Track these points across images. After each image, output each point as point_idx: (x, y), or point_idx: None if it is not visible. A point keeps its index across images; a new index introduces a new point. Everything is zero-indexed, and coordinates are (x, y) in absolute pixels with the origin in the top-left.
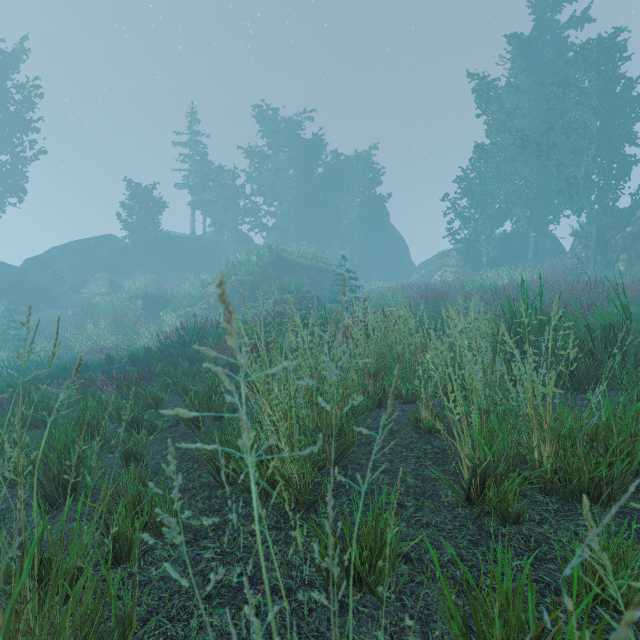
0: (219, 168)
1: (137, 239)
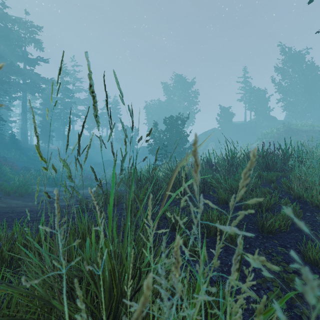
0: (257, 90)
1: (223, 128)
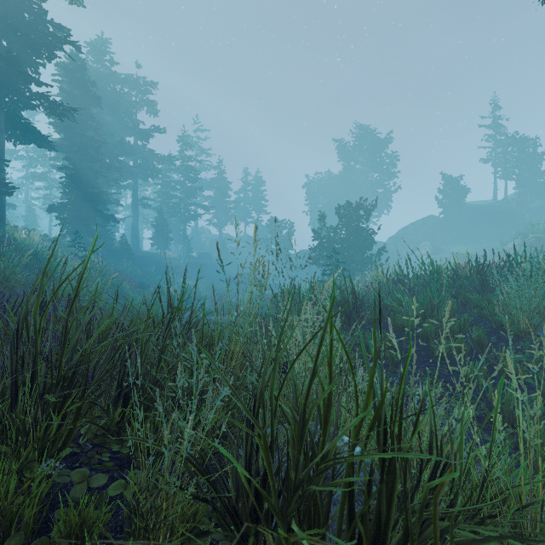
0: (521, 140)
1: (448, 215)
